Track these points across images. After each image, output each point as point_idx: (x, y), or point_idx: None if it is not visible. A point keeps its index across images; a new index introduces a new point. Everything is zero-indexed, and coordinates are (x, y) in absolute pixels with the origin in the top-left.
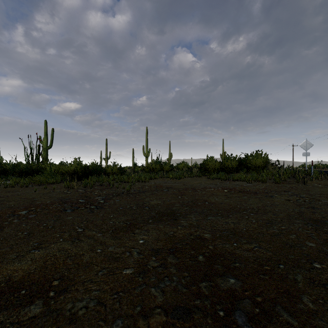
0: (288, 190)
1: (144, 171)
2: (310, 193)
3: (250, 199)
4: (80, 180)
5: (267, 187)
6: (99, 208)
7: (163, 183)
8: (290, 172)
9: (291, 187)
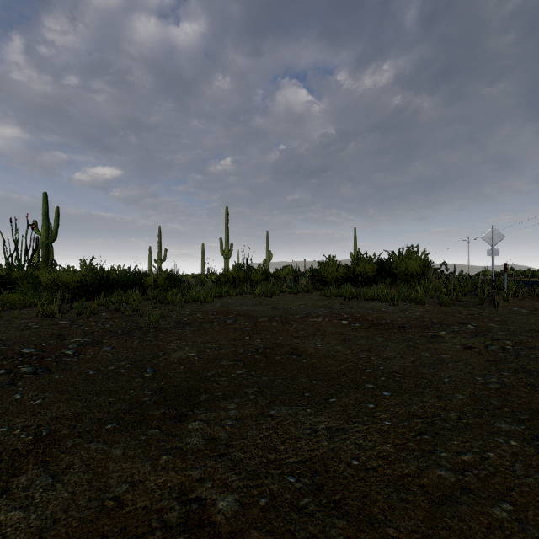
0: (465, 321)
1: (219, 282)
2: (511, 328)
3: (389, 345)
4: (92, 299)
5: (425, 315)
6: (41, 372)
7: (237, 306)
8: (467, 284)
9: (471, 315)
